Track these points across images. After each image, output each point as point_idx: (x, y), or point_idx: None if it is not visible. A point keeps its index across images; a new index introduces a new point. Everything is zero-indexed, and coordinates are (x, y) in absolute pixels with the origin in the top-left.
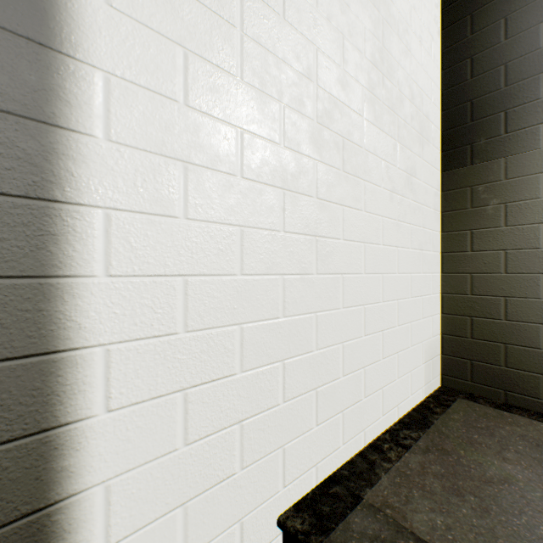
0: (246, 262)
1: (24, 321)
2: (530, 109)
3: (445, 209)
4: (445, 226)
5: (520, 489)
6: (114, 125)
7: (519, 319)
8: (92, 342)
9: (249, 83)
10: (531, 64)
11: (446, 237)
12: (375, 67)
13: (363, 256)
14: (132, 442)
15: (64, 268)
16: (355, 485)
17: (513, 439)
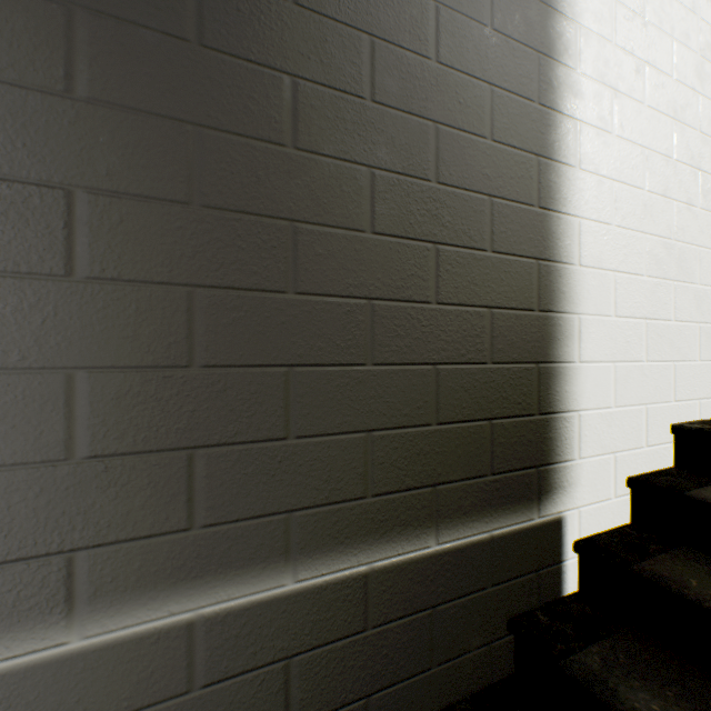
0: (648, 181)
1: (548, 187)
2: None
3: None
4: None
5: None
6: (581, 62)
7: None
8: (572, 213)
9: (650, 23)
10: None
11: None
12: None
13: None
14: (589, 295)
15: (562, 158)
16: None
17: None
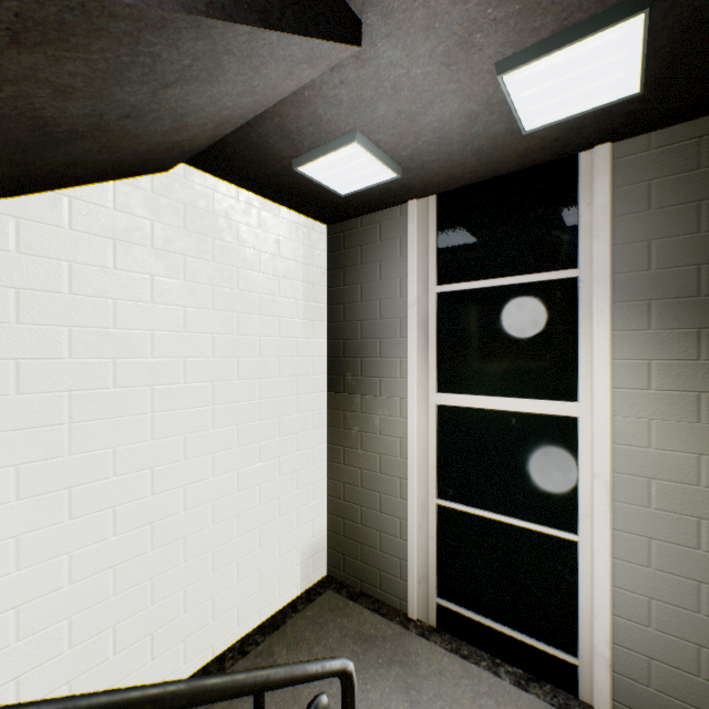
0: (76, 574)
1: None
2: (373, 364)
3: (329, 424)
4: (330, 439)
5: None
6: None
7: (368, 525)
8: None
9: (78, 453)
10: (374, 329)
11: (330, 448)
12: (228, 357)
13: (212, 512)
14: None
15: None
16: None
17: (333, 631)
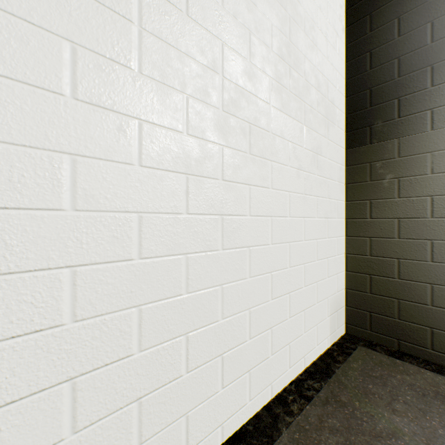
0: (145, 246)
1: None
2: (419, 97)
3: (348, 182)
4: (349, 196)
5: (405, 444)
6: None
7: (410, 278)
8: None
9: (148, 76)
10: (420, 59)
11: (350, 206)
12: (282, 59)
13: (270, 229)
14: (7, 442)
15: None
16: (258, 443)
17: (403, 388)
